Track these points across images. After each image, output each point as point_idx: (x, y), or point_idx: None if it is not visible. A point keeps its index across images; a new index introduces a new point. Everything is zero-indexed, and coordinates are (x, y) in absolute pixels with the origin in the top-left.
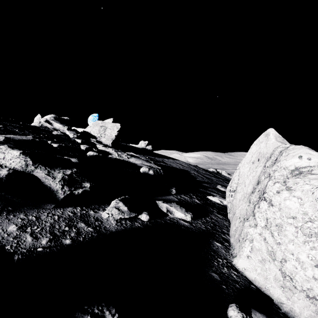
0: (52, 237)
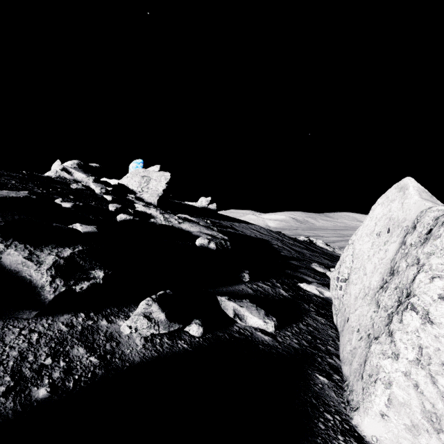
0: (13, 383)
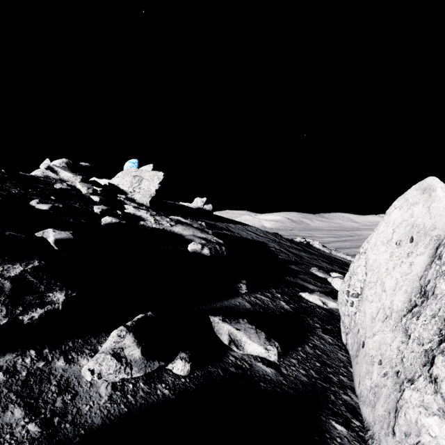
0: None
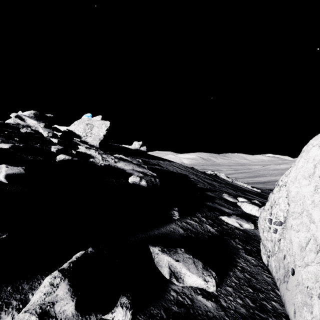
0: None
